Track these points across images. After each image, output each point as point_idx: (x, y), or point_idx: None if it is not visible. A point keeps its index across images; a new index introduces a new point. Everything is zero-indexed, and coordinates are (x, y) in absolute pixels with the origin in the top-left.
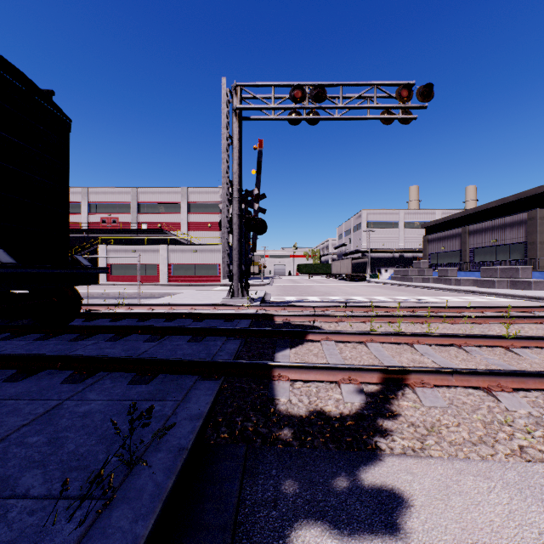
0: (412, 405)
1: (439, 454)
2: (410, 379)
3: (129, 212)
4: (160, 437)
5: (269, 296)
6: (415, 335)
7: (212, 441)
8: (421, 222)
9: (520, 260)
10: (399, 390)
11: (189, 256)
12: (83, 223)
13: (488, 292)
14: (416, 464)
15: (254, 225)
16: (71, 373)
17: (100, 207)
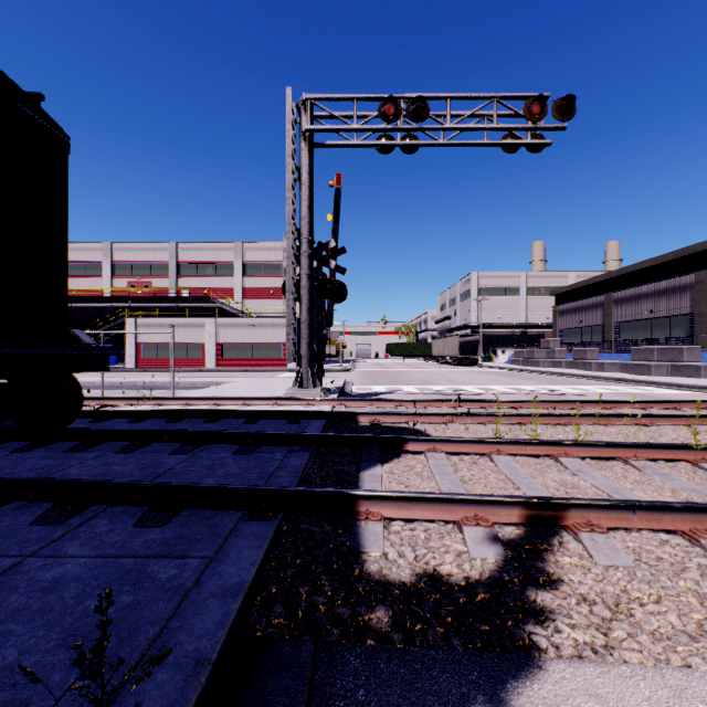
0: (578, 562)
1: (639, 658)
2: (570, 518)
3: (166, 275)
4: (137, 680)
5: (349, 385)
6: (561, 444)
7: (259, 633)
8: (549, 288)
9: (685, 338)
10: (554, 536)
11: (245, 332)
12: (105, 289)
13: (643, 381)
14: (602, 677)
15: (330, 290)
16: (49, 508)
17: (128, 269)
